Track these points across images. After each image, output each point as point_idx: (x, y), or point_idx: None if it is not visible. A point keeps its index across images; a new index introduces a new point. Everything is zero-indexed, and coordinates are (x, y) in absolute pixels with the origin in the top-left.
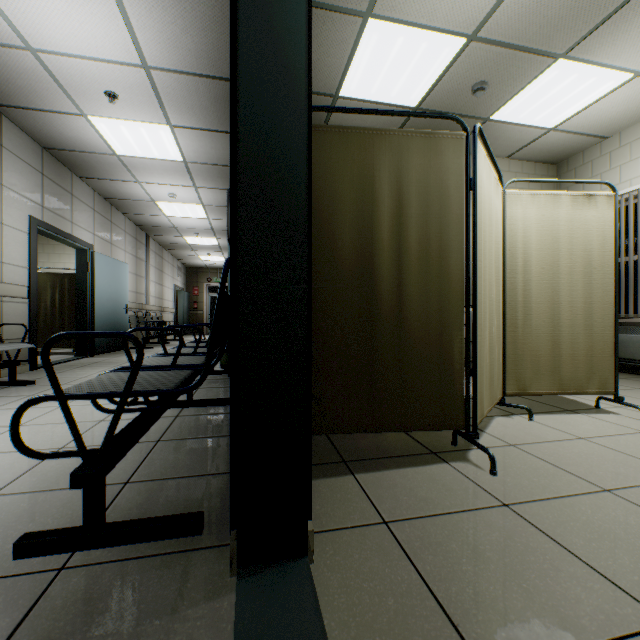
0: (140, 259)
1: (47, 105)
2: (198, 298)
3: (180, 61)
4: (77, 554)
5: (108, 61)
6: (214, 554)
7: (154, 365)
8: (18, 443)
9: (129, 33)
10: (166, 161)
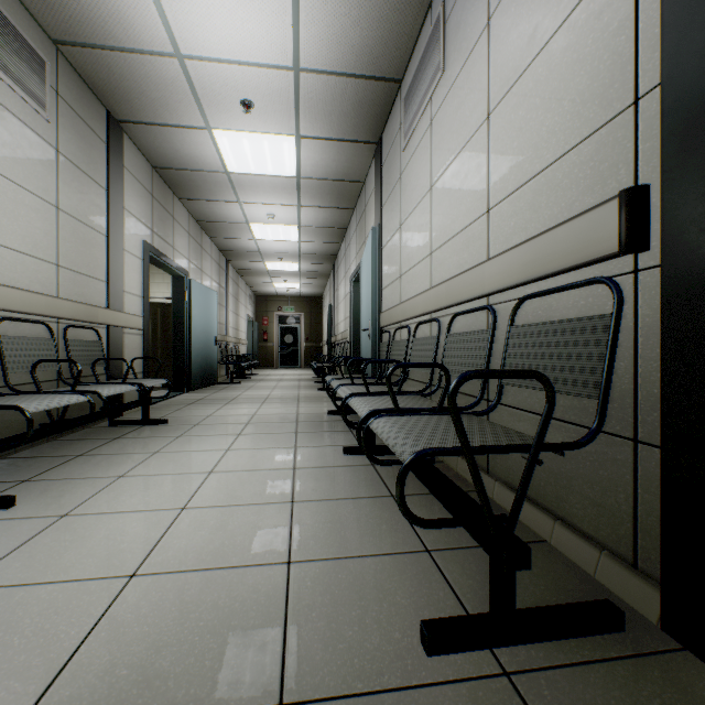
0: (222, 287)
1: (174, 119)
2: (268, 329)
3: (337, 60)
4: (498, 652)
5: (256, 65)
6: (683, 663)
7: (410, 407)
8: (406, 508)
9: (292, 30)
10: (278, 177)
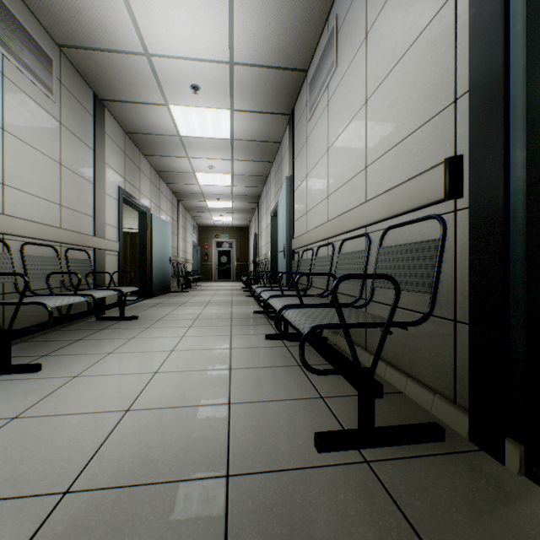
0: (174, 220)
1: (142, 98)
2: (208, 252)
3: (260, 56)
4: (363, 451)
5: (202, 60)
6: (478, 457)
7: (311, 303)
8: (305, 361)
9: (228, 36)
10: (217, 139)
